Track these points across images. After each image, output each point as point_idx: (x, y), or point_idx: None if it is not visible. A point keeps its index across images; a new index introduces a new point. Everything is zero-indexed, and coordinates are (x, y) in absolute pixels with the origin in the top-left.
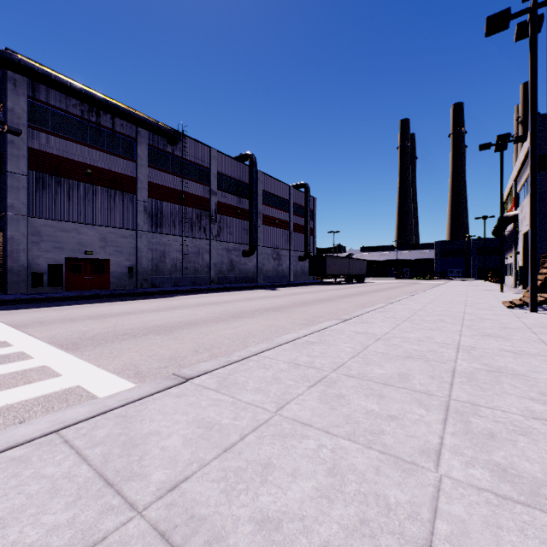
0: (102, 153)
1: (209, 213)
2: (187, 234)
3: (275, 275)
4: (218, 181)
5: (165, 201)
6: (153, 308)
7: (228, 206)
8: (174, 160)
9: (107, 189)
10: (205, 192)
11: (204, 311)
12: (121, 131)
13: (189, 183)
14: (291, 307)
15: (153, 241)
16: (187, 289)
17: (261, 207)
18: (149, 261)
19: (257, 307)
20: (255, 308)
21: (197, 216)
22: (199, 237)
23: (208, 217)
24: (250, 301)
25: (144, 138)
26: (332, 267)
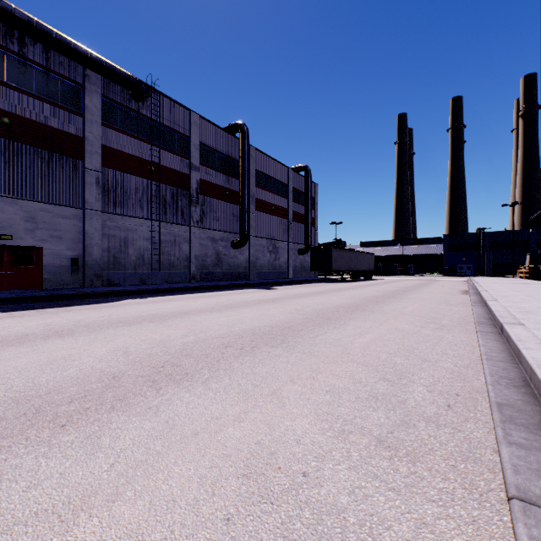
0: (29, 98)
1: (189, 192)
2: (159, 218)
3: (271, 271)
4: (200, 154)
5: (127, 173)
6: (23, 331)
7: (214, 186)
8: (141, 121)
9: (37, 149)
10: (183, 166)
11: (112, 345)
12: (60, 71)
13: (161, 152)
14: (305, 328)
15: (109, 224)
16: (150, 288)
17: (255, 189)
18: (103, 251)
19: (237, 328)
20: (232, 334)
21: (173, 196)
22: (175, 222)
23: (187, 198)
24: (230, 310)
25: (95, 86)
26: (339, 262)
